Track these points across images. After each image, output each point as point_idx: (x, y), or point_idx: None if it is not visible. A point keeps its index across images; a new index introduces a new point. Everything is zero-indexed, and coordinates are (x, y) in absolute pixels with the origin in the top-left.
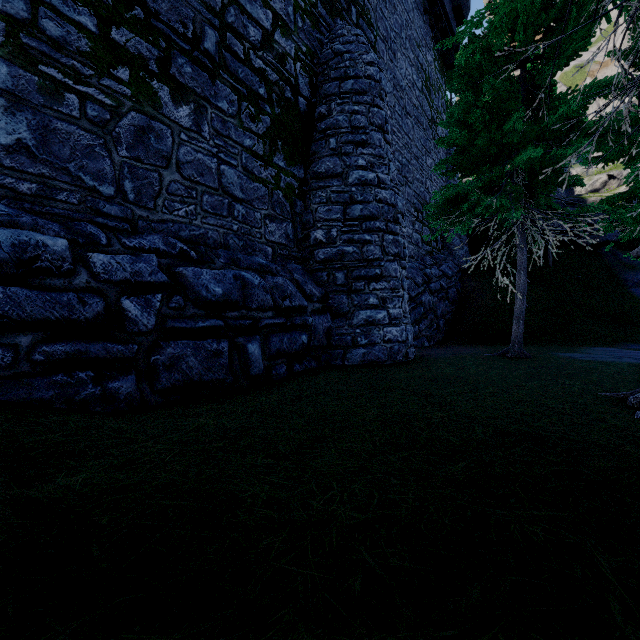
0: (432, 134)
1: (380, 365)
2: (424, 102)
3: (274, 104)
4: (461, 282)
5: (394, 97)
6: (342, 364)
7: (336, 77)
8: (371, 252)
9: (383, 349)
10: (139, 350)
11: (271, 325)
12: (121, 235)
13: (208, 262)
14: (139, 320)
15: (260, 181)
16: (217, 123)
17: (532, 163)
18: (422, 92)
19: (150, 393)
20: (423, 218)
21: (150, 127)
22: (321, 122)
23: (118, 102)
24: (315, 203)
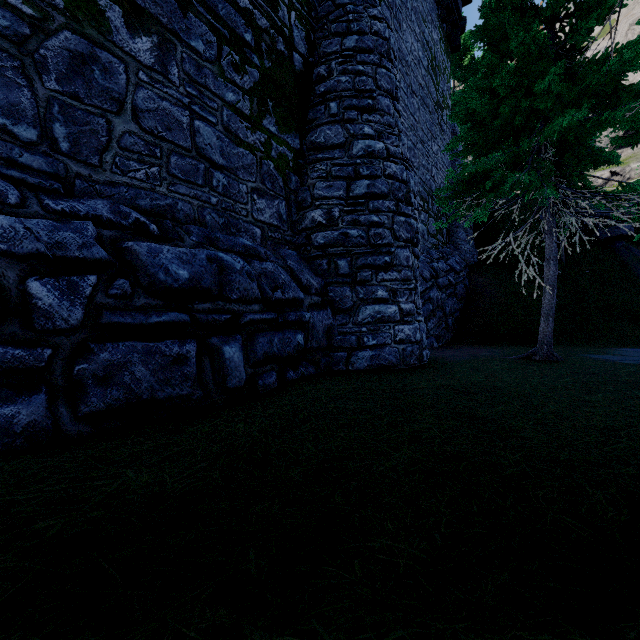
0: (438, 119)
1: (391, 371)
2: (430, 83)
3: (263, 55)
4: (469, 278)
5: (399, 72)
6: (345, 369)
7: (337, 32)
8: (379, 236)
9: (394, 351)
10: (55, 356)
11: (257, 321)
12: (46, 196)
13: (174, 239)
14: (55, 312)
15: (246, 146)
16: (190, 66)
17: (567, 133)
18: (428, 72)
19: (70, 420)
20: (429, 208)
21: (93, 56)
22: (320, 85)
23: (43, 14)
24: (313, 178)
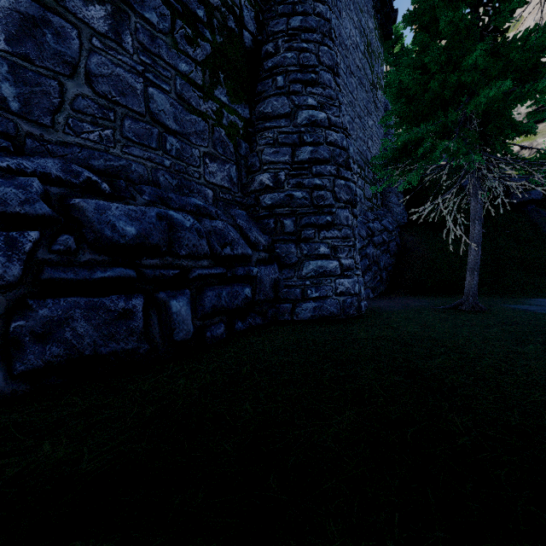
0: (373, 97)
1: (333, 321)
2: (366, 65)
3: (215, 31)
4: (400, 237)
5: (339, 54)
6: (291, 319)
7: (284, 13)
8: (321, 198)
9: (335, 303)
10: None
11: (206, 276)
12: None
13: (126, 198)
14: None
15: (198, 114)
16: (143, 36)
17: (492, 104)
18: (364, 55)
19: (4, 379)
20: (365, 175)
21: (45, 20)
22: (268, 60)
23: None
24: (261, 144)
